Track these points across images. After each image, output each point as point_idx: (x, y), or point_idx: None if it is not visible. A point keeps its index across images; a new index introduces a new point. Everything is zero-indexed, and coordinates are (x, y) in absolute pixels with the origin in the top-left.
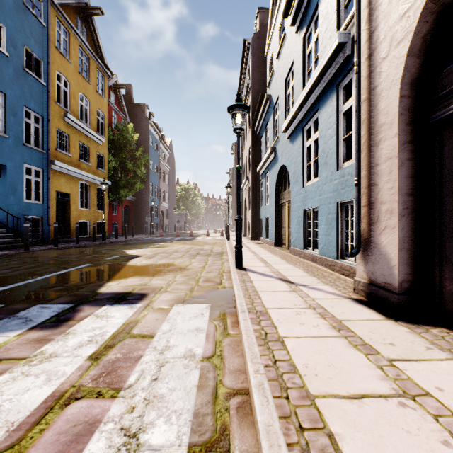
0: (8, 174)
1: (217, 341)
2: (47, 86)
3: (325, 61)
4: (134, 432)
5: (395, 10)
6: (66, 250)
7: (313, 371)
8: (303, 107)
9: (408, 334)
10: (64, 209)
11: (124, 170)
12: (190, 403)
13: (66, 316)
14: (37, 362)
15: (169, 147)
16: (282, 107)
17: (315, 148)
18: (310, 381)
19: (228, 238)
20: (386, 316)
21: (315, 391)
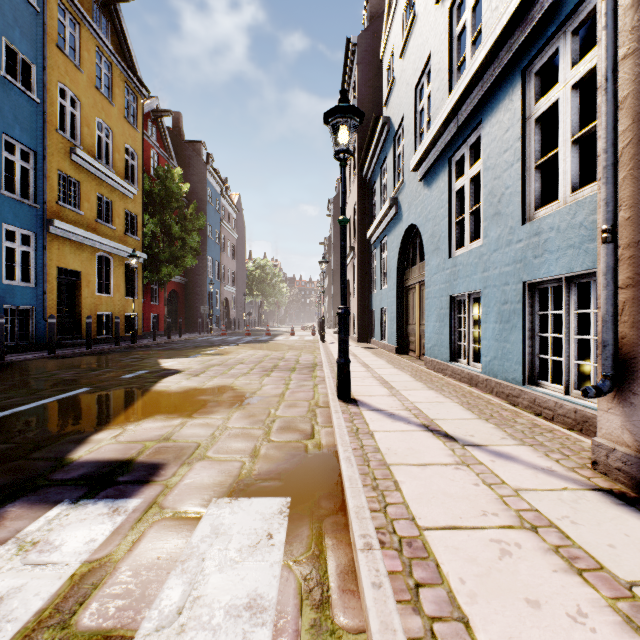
0: None
1: None
2: (42, 105)
3: (501, 25)
4: None
5: None
6: (66, 361)
7: None
8: (450, 123)
9: None
10: (72, 296)
11: (168, 237)
12: None
13: None
14: None
15: (237, 205)
16: (409, 132)
17: (472, 190)
18: None
19: (324, 340)
20: None
21: None
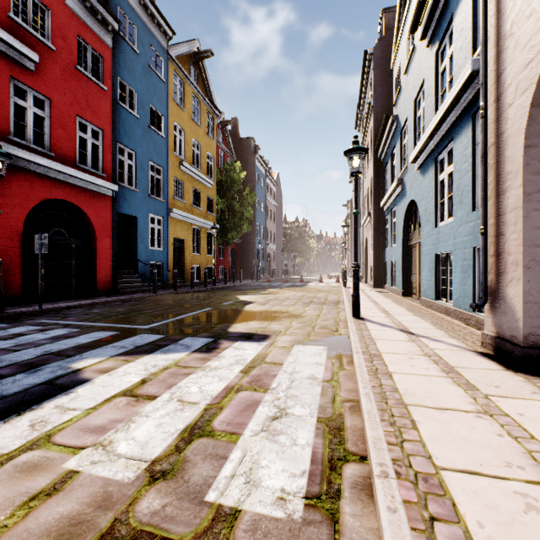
0: (138, 224)
1: (334, 372)
2: (166, 138)
3: (457, 89)
4: (283, 408)
5: (520, 59)
6: (184, 295)
7: (411, 393)
8: (434, 136)
9: (521, 382)
10: (179, 255)
11: (232, 211)
12: (316, 401)
13: (213, 346)
14: (209, 370)
15: (276, 181)
16: (410, 131)
17: (449, 182)
18: (407, 398)
19: (345, 285)
20: (507, 367)
21: (409, 402)
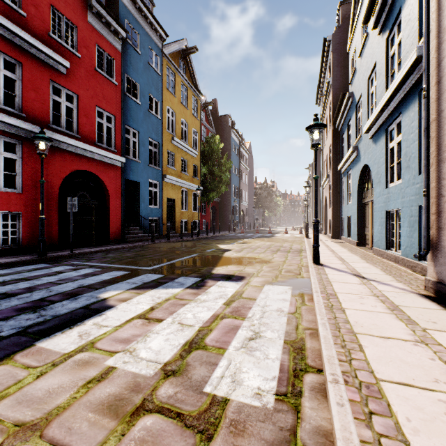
0: (140, 188)
1: (297, 307)
2: (161, 119)
3: (404, 71)
4: (257, 332)
5: None
6: (176, 243)
7: (360, 324)
8: (385, 110)
9: None
10: (171, 211)
11: (212, 176)
12: (283, 328)
13: (201, 284)
14: (199, 302)
15: (248, 150)
16: (364, 106)
17: (398, 150)
18: (356, 328)
19: (307, 236)
20: (445, 308)
21: (358, 331)
